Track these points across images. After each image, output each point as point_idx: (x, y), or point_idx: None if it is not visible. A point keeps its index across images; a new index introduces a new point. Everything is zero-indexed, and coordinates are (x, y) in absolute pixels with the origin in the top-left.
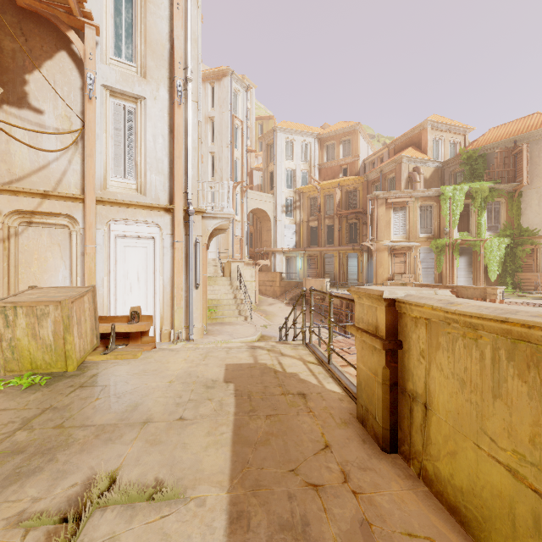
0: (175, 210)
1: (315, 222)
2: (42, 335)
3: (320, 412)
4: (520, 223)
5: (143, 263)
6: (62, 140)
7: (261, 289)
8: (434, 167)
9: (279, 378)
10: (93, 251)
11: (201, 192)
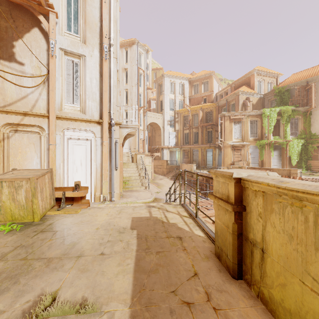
0: (103, 123)
1: (187, 130)
2: (18, 199)
3: (191, 250)
4: (310, 130)
5: (84, 155)
6: (35, 81)
7: (155, 170)
8: (258, 97)
9: (165, 226)
10: (54, 148)
11: (120, 113)
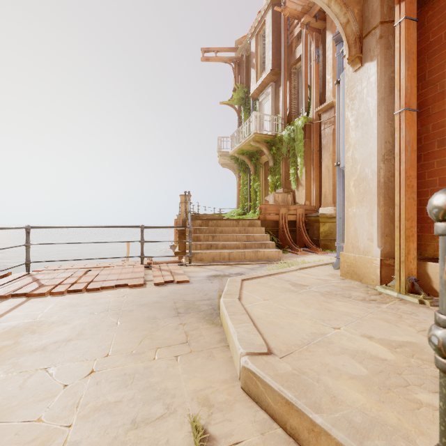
0: None
1: None
2: None
3: None
4: None
5: None
6: None
7: None
8: None
9: None
10: None
11: None
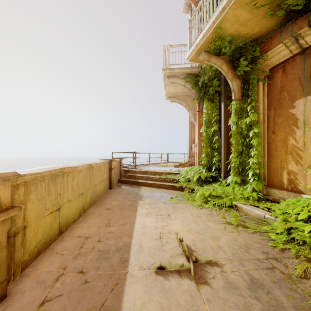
0: None
1: None
2: None
3: None
4: None
5: None
6: None
7: None
8: None
9: None
10: None
11: None
